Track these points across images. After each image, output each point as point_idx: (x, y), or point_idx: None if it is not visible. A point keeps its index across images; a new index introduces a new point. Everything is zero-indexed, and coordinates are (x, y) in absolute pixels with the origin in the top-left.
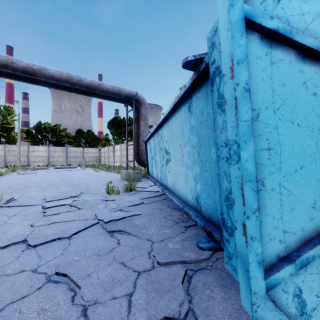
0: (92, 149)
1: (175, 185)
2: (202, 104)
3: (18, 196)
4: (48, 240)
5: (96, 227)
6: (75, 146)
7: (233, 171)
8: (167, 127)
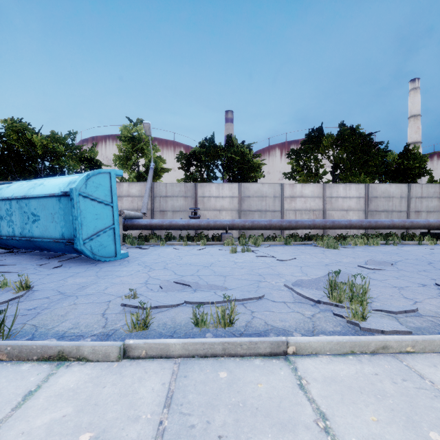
0: None
1: (44, 233)
2: (66, 202)
3: None
4: None
5: None
6: None
7: (77, 222)
8: (38, 201)
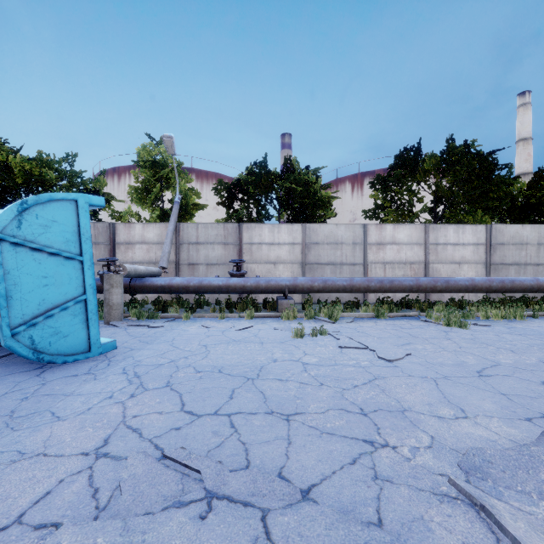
0: None
1: None
2: None
3: None
4: None
5: None
6: None
7: None
8: None
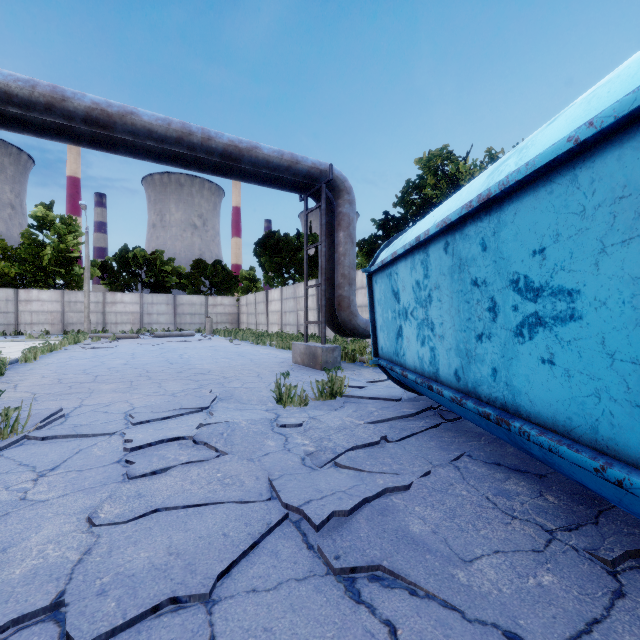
0: (224, 298)
1: (618, 421)
2: None
3: (73, 403)
4: (137, 614)
5: (284, 537)
6: (191, 293)
7: None
8: (563, 194)
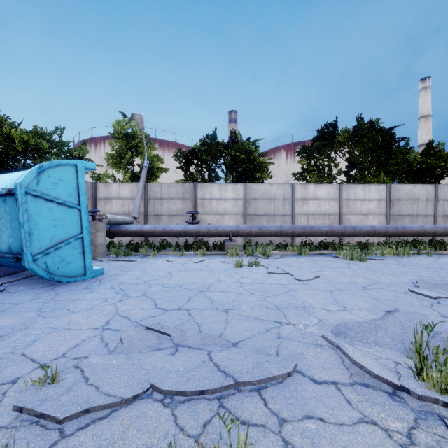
0: None
1: None
2: (13, 203)
3: None
4: None
5: None
6: None
7: (23, 231)
8: None
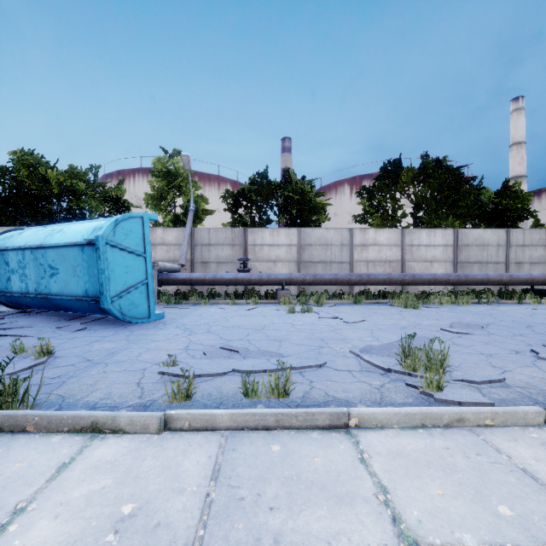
0: None
1: (64, 290)
2: (91, 252)
3: None
4: None
5: None
6: None
7: (103, 276)
8: (56, 251)
